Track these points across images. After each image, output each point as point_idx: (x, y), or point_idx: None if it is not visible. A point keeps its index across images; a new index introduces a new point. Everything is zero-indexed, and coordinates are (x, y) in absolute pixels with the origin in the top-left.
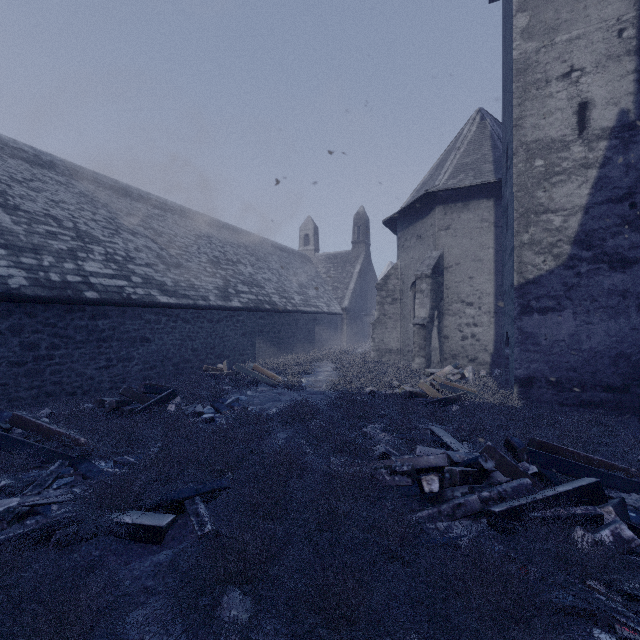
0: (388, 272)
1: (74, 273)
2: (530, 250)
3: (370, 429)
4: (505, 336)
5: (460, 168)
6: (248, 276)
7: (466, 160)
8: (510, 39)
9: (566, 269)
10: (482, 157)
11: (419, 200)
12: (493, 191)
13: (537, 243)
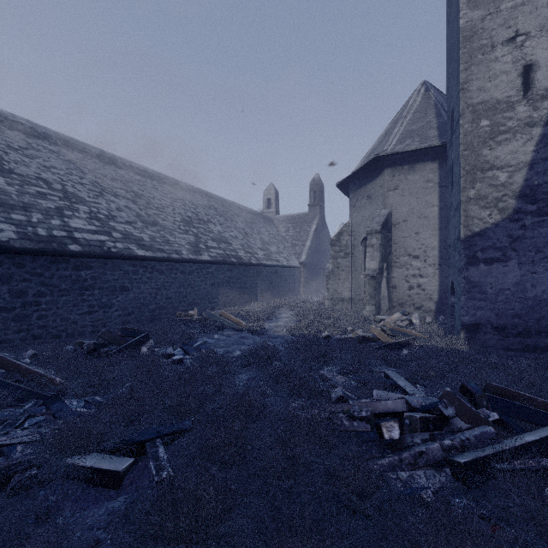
0: (341, 229)
1: (60, 228)
2: (476, 205)
3: (327, 371)
4: (450, 286)
5: (407, 134)
6: (217, 234)
7: (412, 127)
8: (456, 10)
9: (511, 222)
10: (427, 124)
11: (369, 164)
12: (437, 154)
13: (483, 198)
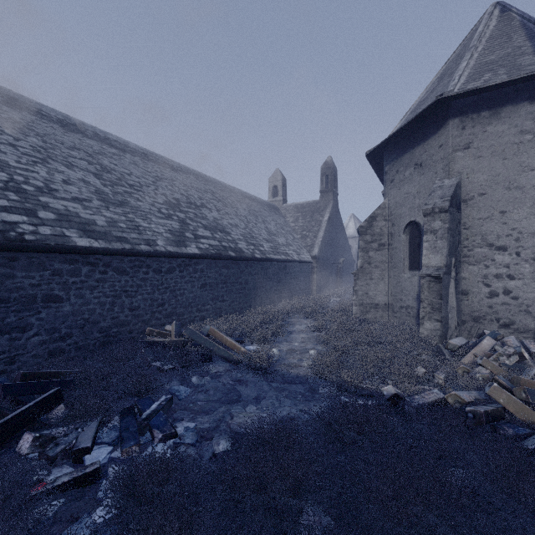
0: (374, 212)
1: None
2: None
3: None
4: None
5: (482, 67)
6: (212, 220)
7: (490, 57)
8: None
9: None
10: (515, 50)
11: (422, 116)
12: None
13: None
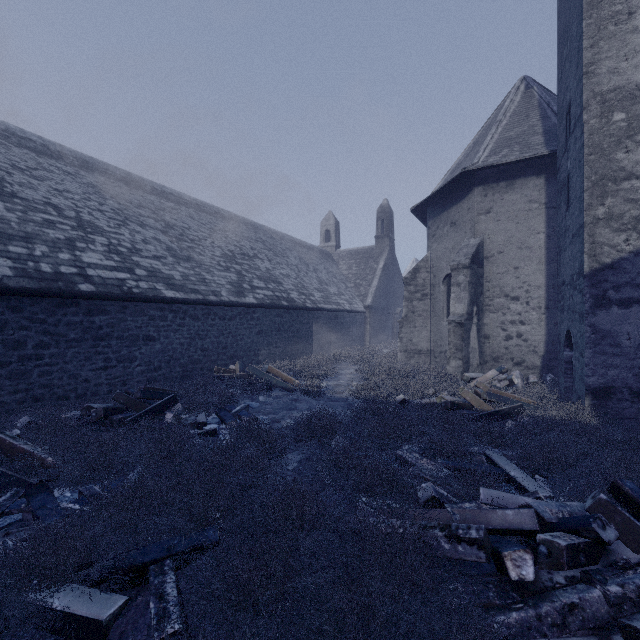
0: (417, 265)
1: (69, 264)
2: (607, 227)
3: (406, 452)
4: (564, 335)
5: (503, 143)
6: (265, 271)
7: (510, 133)
8: None
9: None
10: (529, 129)
11: (454, 182)
12: (544, 166)
13: (616, 218)
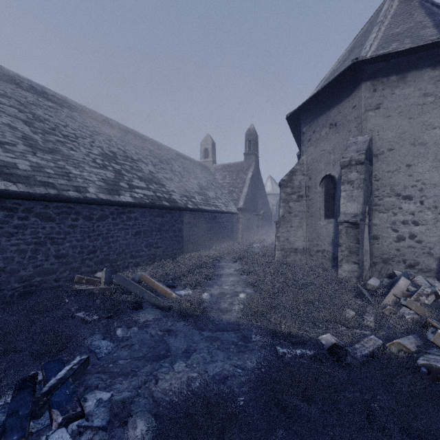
0: (293, 167)
1: None
2: None
3: None
4: None
5: (390, 38)
6: (148, 173)
7: (395, 30)
8: None
9: None
10: (417, 24)
11: (338, 80)
12: None
13: None
